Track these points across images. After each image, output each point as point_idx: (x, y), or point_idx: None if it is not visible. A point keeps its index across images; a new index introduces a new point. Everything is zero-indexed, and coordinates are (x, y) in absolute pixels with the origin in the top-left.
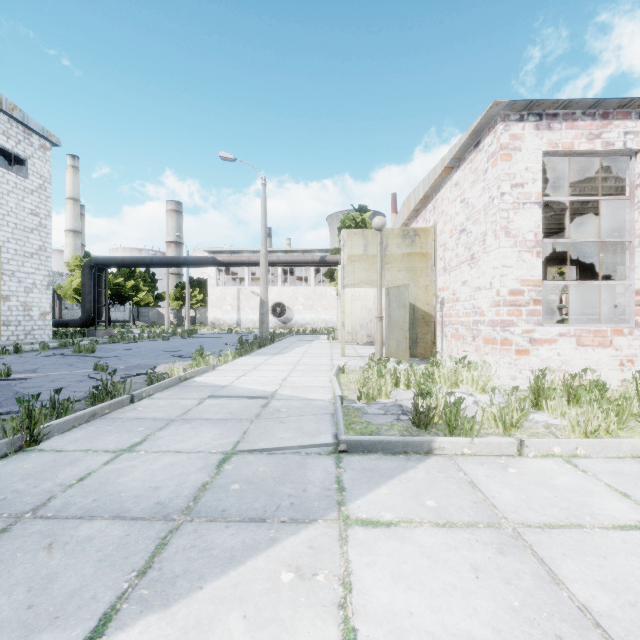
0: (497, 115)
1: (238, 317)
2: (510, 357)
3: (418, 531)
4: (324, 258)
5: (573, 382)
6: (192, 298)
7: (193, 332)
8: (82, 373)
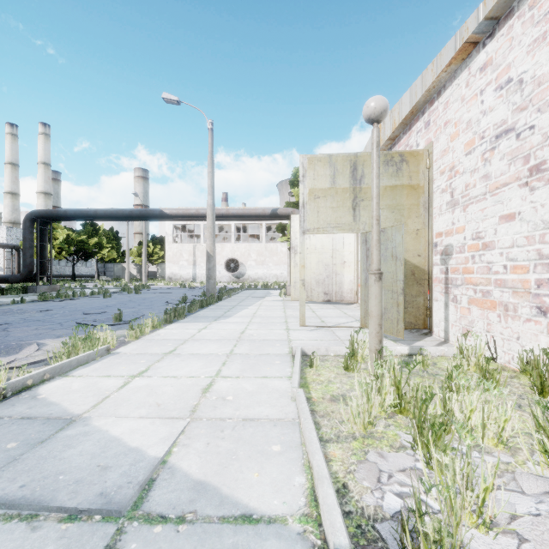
0: None
1: (194, 272)
2: None
3: None
4: (276, 211)
5: None
6: (154, 255)
7: (145, 287)
8: None
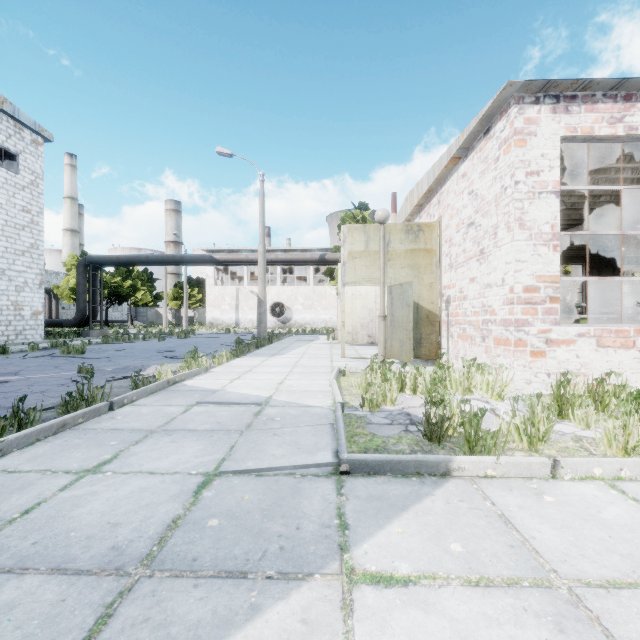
0: (510, 97)
1: (237, 317)
2: (525, 359)
3: (445, 593)
4: (324, 256)
5: (599, 388)
6: (191, 298)
7: (190, 332)
8: (66, 376)
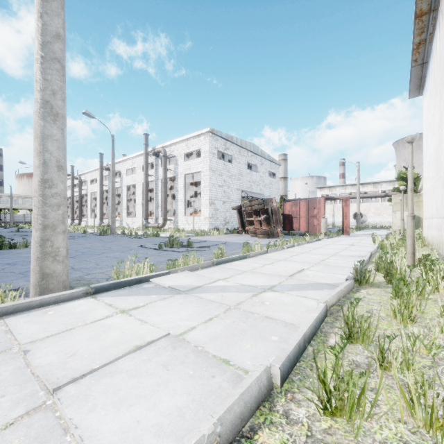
0: None
1: (333, 220)
2: None
3: None
4: (387, 194)
5: None
6: None
7: None
8: None
